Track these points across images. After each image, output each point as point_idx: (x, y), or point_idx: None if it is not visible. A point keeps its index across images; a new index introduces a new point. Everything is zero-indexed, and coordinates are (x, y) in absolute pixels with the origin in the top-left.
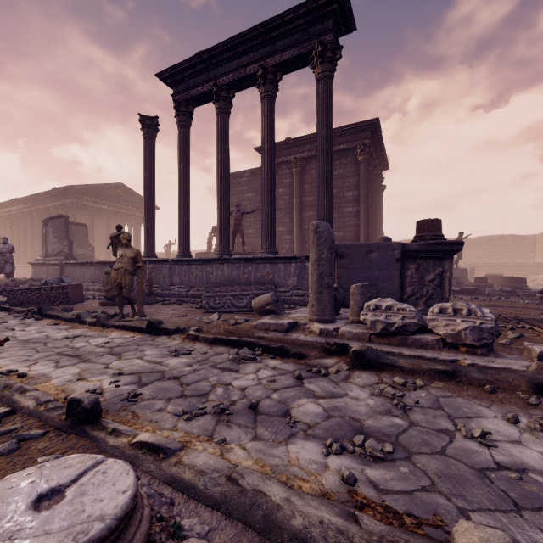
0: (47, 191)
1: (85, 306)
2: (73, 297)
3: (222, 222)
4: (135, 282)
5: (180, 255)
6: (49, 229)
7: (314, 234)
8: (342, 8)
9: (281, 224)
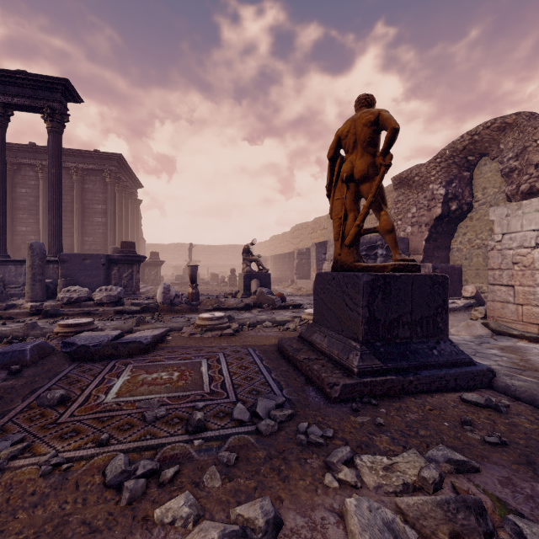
0: None
1: None
2: None
3: None
4: None
5: None
6: None
7: (29, 250)
8: (69, 90)
9: (24, 224)
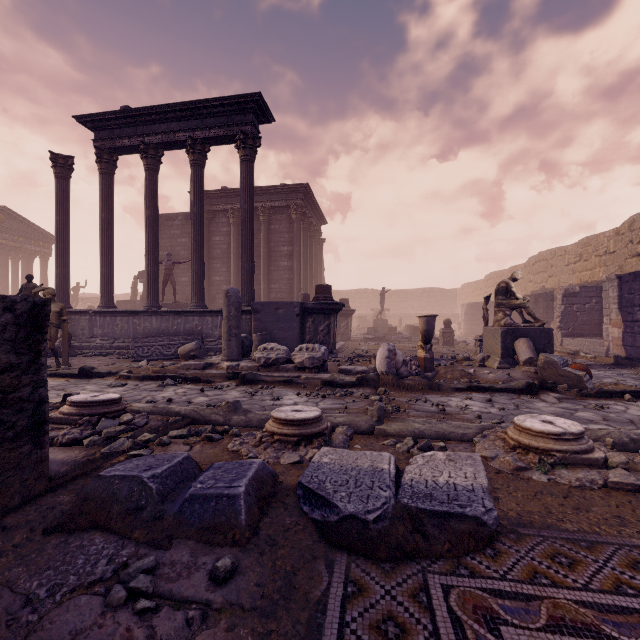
0: None
1: None
2: None
3: (151, 276)
4: None
5: (102, 307)
6: None
7: (225, 298)
8: (260, 107)
9: (218, 273)
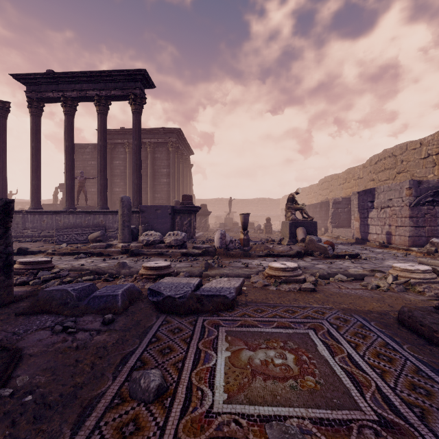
0: None
1: None
2: None
3: (69, 187)
4: None
5: (32, 208)
6: None
7: (121, 202)
8: (146, 78)
9: (118, 186)
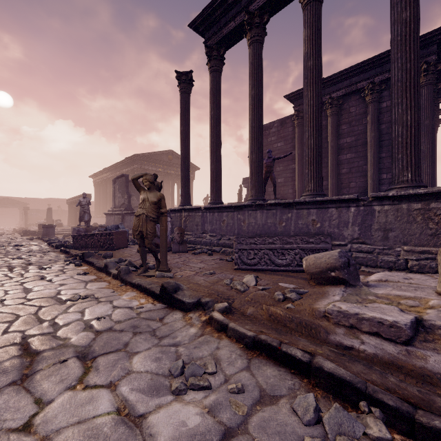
0: (122, 160)
1: (125, 252)
2: (117, 243)
3: (255, 164)
4: (168, 230)
5: (211, 203)
6: (116, 186)
7: None
8: None
9: None
